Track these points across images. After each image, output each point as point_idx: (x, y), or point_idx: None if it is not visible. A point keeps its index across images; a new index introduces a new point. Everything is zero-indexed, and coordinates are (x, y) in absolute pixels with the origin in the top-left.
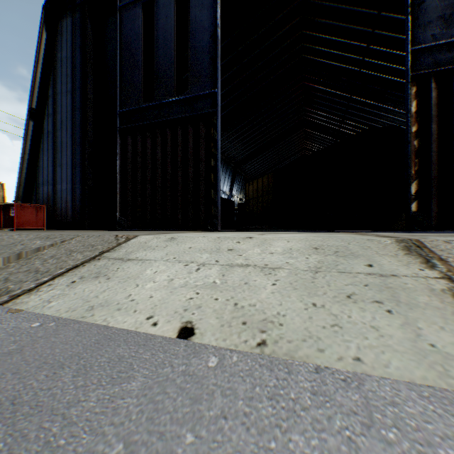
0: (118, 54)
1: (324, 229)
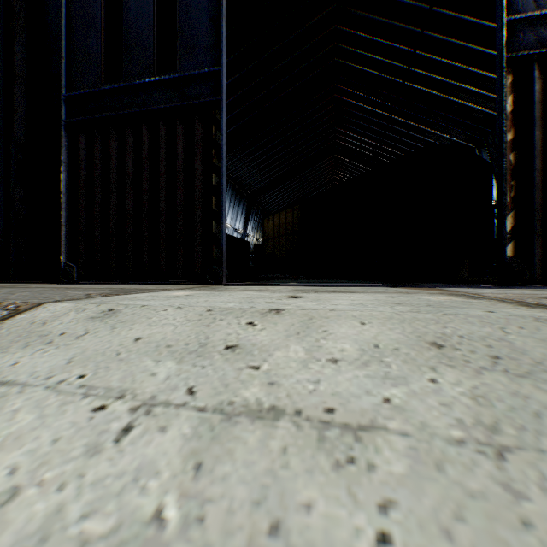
0: (65, 6)
1: (369, 279)
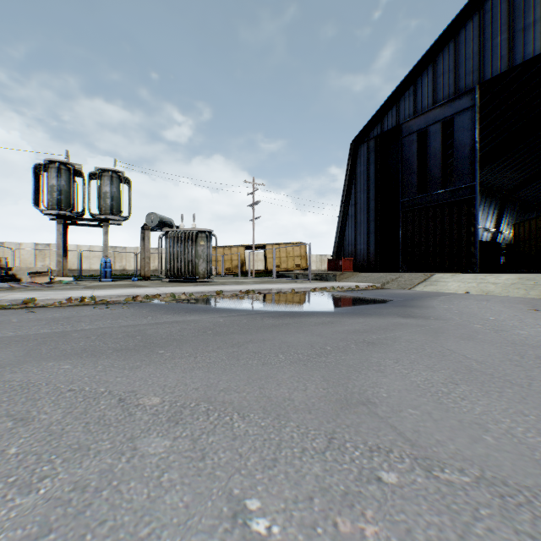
0: (400, 166)
1: None
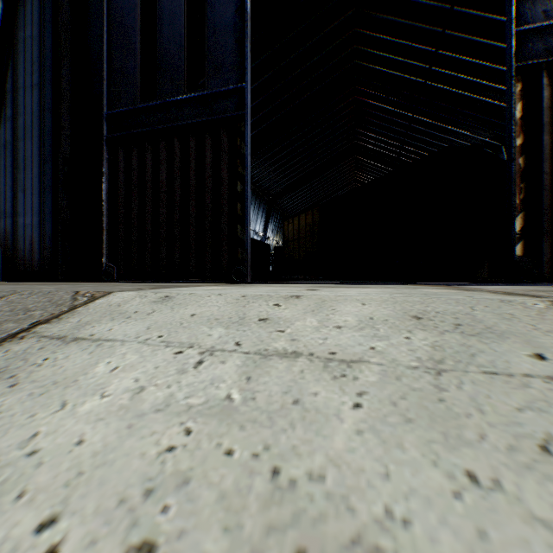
0: (106, 33)
1: (387, 280)
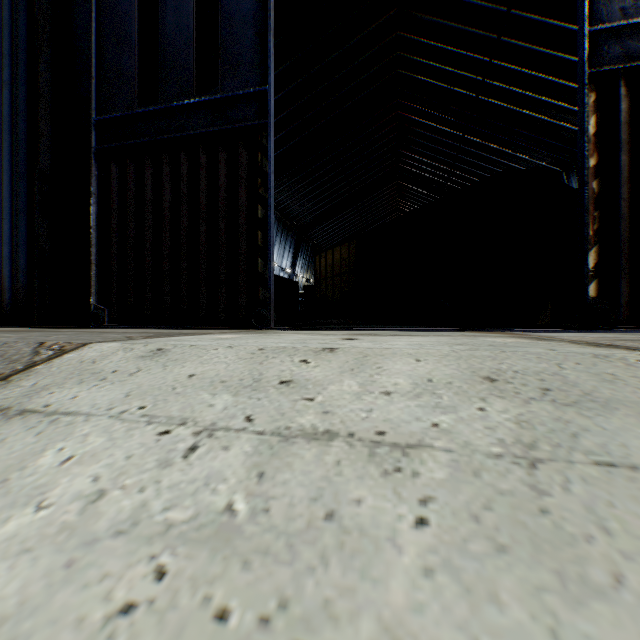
0: (94, 20)
1: (436, 325)
